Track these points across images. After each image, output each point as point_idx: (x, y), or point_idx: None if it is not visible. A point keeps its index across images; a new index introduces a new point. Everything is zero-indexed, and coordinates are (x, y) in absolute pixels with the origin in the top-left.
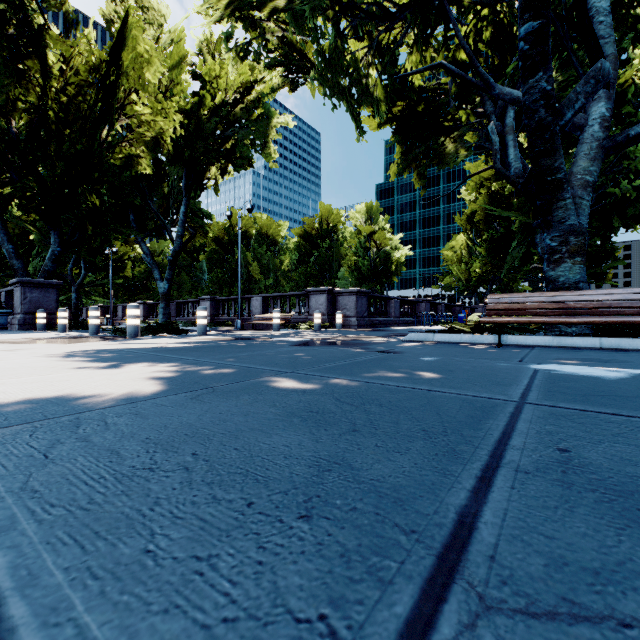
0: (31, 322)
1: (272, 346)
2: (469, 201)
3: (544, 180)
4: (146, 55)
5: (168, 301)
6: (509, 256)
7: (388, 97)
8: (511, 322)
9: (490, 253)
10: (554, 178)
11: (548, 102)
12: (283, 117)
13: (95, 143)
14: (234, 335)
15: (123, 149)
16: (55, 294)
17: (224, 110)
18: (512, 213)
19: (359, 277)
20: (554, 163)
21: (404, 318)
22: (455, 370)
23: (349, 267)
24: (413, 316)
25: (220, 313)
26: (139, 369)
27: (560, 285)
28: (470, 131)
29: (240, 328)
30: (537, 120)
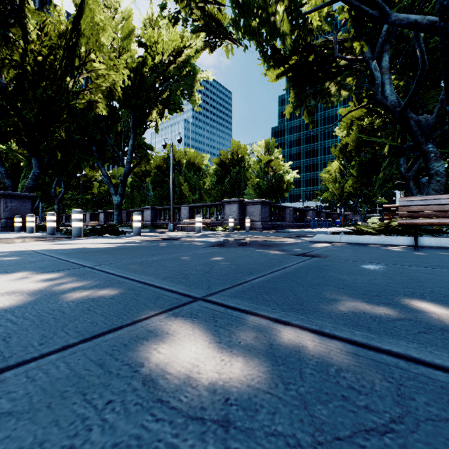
0: (11, 225)
1: (190, 247)
2: (341, 137)
3: None
4: (101, 23)
5: (120, 210)
6: (381, 174)
7: (293, 30)
8: (434, 224)
9: (360, 174)
10: None
11: None
12: (205, 73)
13: (62, 89)
14: (162, 236)
15: (85, 96)
16: (30, 204)
17: (161, 67)
18: (383, 140)
19: (260, 193)
20: None
21: (296, 222)
22: None
23: (253, 186)
24: (303, 221)
25: (158, 219)
26: None
27: None
28: (350, 76)
29: (172, 230)
30: None
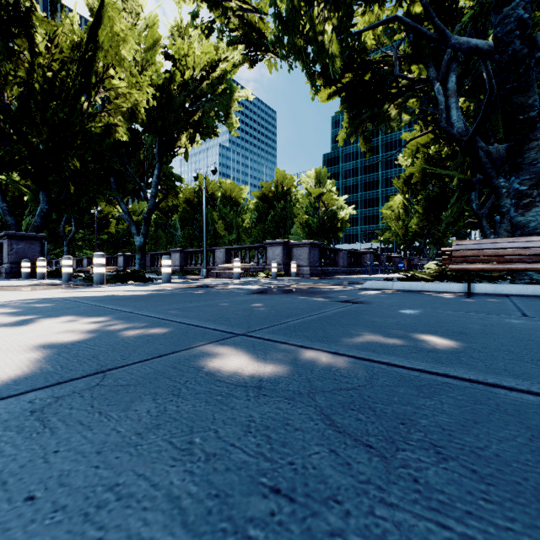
0: (17, 271)
1: (228, 294)
2: (406, 166)
3: (515, 119)
4: (122, 34)
5: (143, 253)
6: (448, 211)
7: (343, 52)
8: (485, 269)
9: (426, 210)
10: (527, 116)
11: (524, 32)
12: (244, 91)
13: (76, 111)
14: (196, 283)
15: (102, 118)
16: (39, 246)
17: (192, 85)
18: (451, 172)
19: (309, 233)
20: (527, 100)
21: (351, 268)
22: (466, 331)
23: (301, 224)
24: (359, 266)
25: (188, 263)
26: (45, 327)
27: (530, 231)
28: (413, 98)
29: (205, 276)
30: (510, 53)
